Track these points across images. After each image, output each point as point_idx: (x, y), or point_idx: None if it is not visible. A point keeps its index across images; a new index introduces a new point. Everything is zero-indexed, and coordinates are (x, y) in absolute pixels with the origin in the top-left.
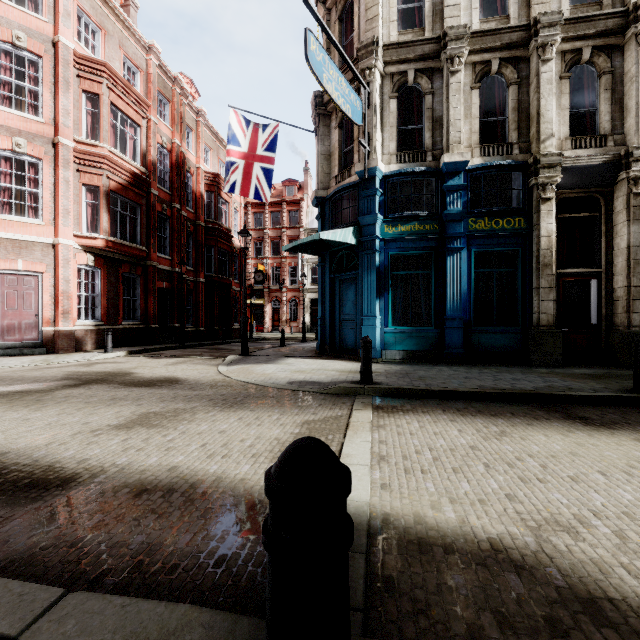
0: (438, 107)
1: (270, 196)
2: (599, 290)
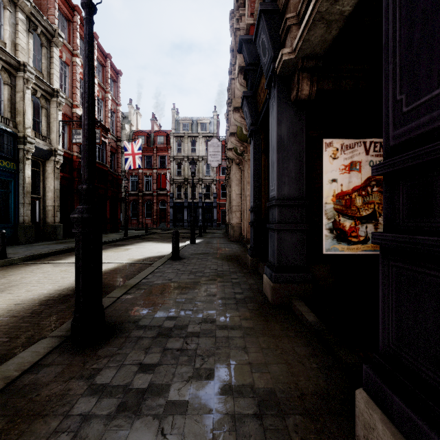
0: None
1: None
2: (40, 206)
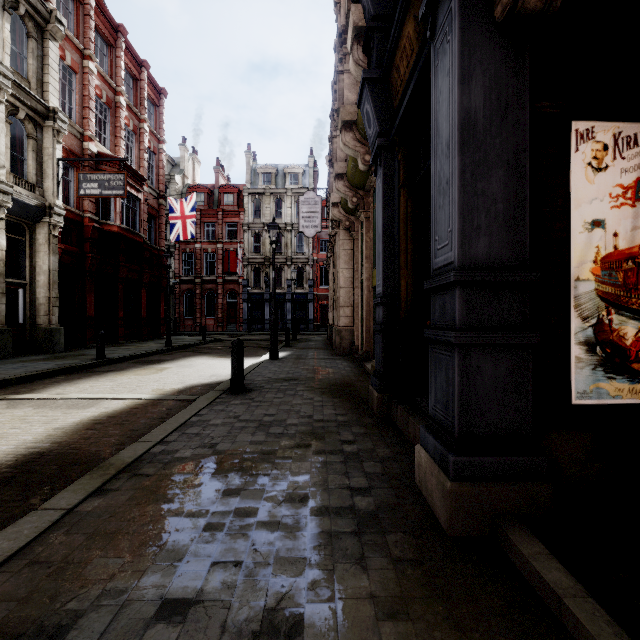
0: None
1: None
2: (26, 297)
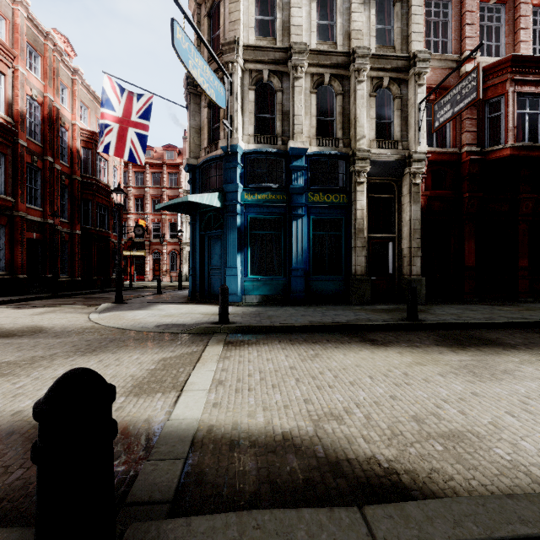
0: (286, 103)
1: (151, 158)
2: (394, 249)
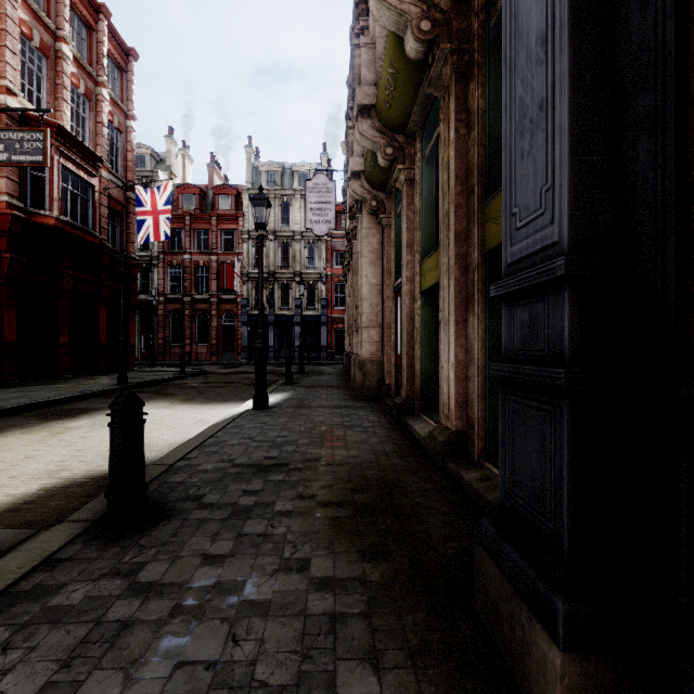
0: None
1: None
2: None
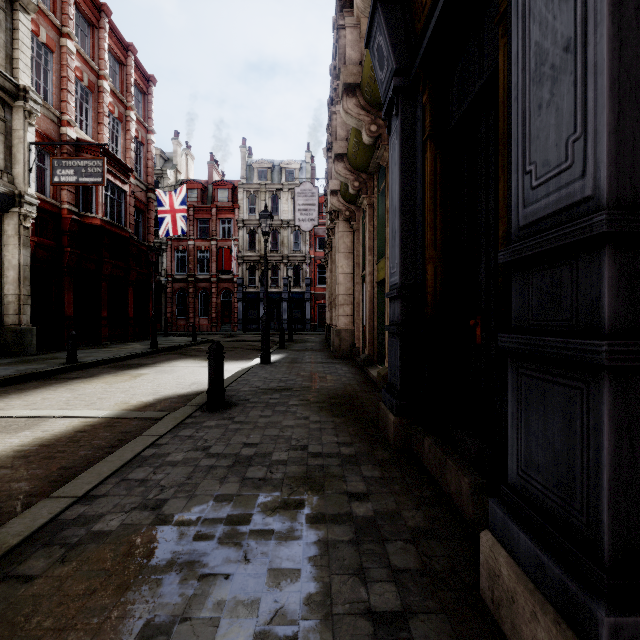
0: None
1: None
2: None
